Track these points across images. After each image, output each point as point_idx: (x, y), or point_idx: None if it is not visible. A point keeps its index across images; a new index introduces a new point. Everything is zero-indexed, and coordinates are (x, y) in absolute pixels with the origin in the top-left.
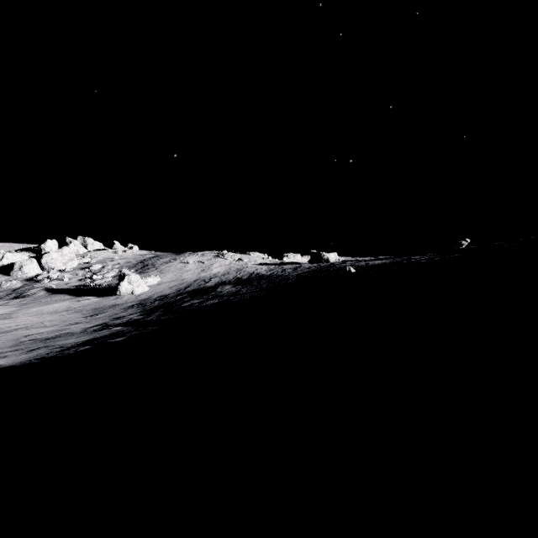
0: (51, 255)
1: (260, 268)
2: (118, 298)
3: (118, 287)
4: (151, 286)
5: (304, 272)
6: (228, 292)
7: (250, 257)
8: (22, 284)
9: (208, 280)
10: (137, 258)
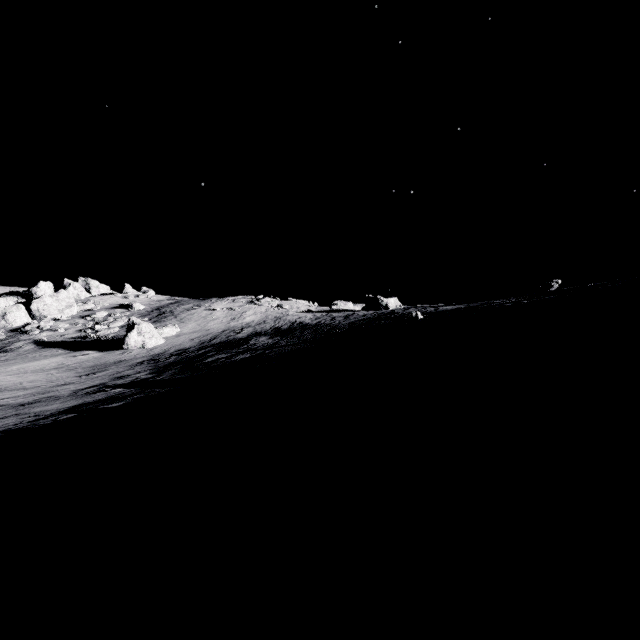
0: (44, 300)
1: (303, 316)
2: (124, 352)
3: (125, 339)
4: (168, 338)
5: (359, 320)
6: (263, 345)
7: (292, 303)
8: (5, 336)
9: (239, 330)
10: (152, 304)
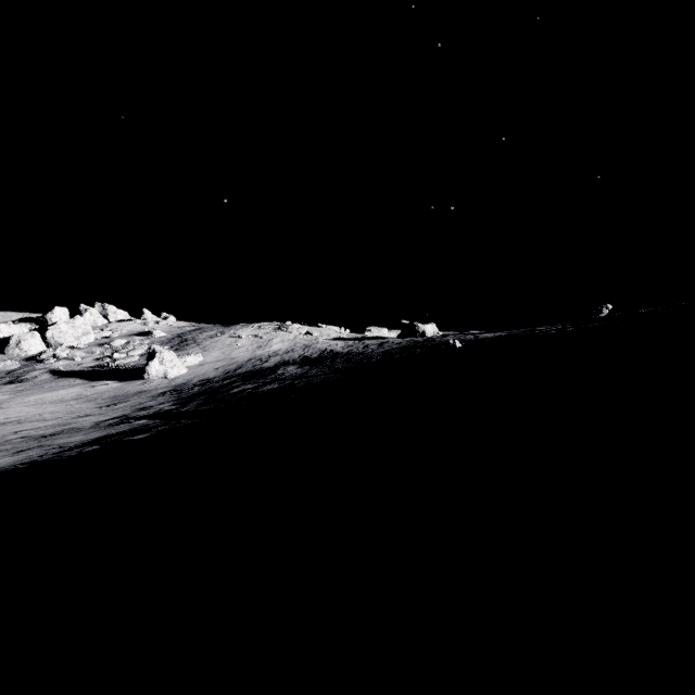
0: (59, 326)
1: (334, 344)
2: (145, 382)
3: (145, 369)
4: (191, 367)
5: (393, 349)
6: (291, 375)
7: (322, 330)
8: (19, 365)
9: (265, 359)
10: (173, 331)
